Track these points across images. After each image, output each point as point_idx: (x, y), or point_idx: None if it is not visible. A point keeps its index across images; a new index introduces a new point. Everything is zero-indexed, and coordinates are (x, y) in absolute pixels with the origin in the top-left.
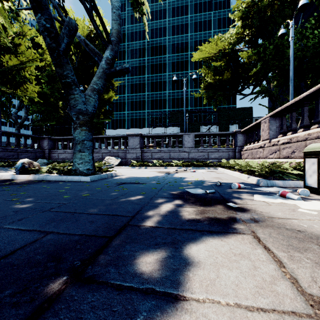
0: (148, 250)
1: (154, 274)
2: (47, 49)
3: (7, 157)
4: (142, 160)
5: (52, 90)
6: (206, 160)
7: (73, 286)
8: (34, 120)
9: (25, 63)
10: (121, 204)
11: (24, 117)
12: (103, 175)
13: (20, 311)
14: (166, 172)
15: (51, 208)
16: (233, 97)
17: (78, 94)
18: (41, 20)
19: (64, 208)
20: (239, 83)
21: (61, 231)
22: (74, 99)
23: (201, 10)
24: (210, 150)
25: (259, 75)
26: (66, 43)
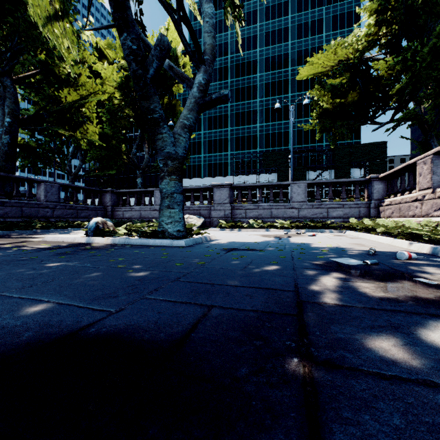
0: (369, 334)
1: (413, 363)
2: (132, 77)
3: (66, 216)
4: (232, 219)
5: (115, 130)
6: (324, 219)
7: (318, 370)
8: (91, 169)
9: (86, 97)
10: (261, 275)
11: (79, 165)
12: (197, 238)
13: (286, 393)
14: (273, 236)
15: (178, 278)
16: (356, 128)
17: (166, 133)
18: (127, 41)
19: (193, 278)
20: (370, 107)
21: (223, 305)
22: (161, 140)
23: (307, 7)
24: (330, 206)
25: (404, 93)
26: (155, 67)
